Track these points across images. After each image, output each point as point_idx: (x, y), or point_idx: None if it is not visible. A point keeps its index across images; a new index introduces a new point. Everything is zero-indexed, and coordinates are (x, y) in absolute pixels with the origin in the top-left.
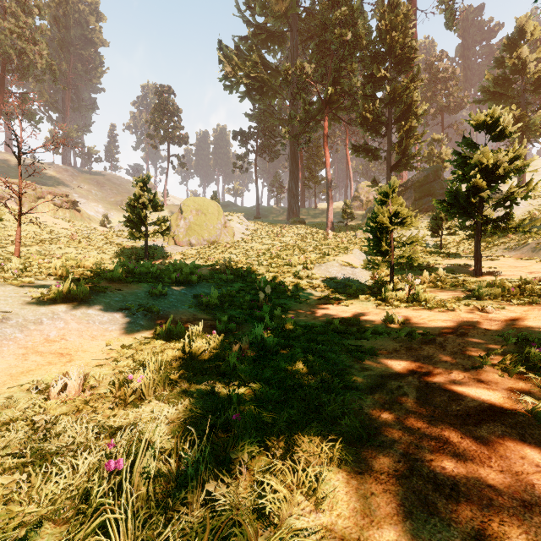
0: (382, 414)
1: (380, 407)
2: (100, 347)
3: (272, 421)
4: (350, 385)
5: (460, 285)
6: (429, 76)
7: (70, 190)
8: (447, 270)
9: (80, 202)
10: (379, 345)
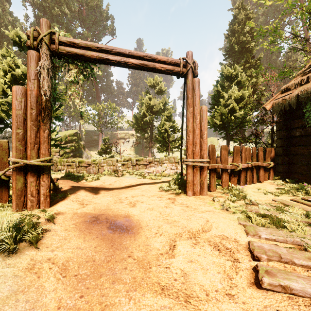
0: None
1: None
2: None
3: None
4: None
5: None
6: None
7: None
8: None
9: None
10: None
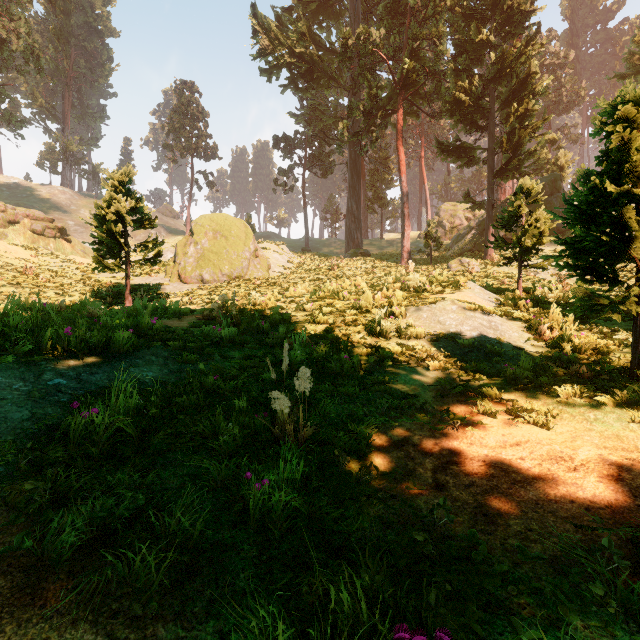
0: None
1: None
2: None
3: None
4: None
5: None
6: None
7: (64, 216)
8: None
9: (76, 231)
10: None
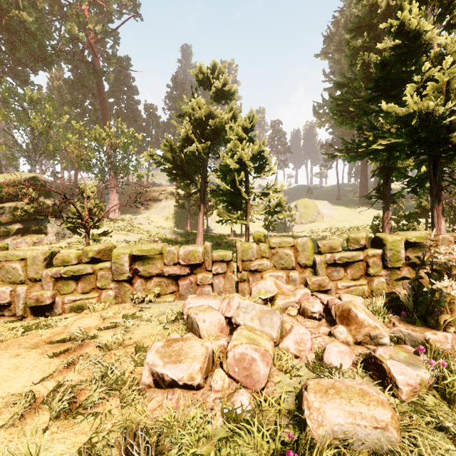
0: None
1: None
2: None
3: None
4: None
5: None
6: None
7: None
8: None
9: None
10: None
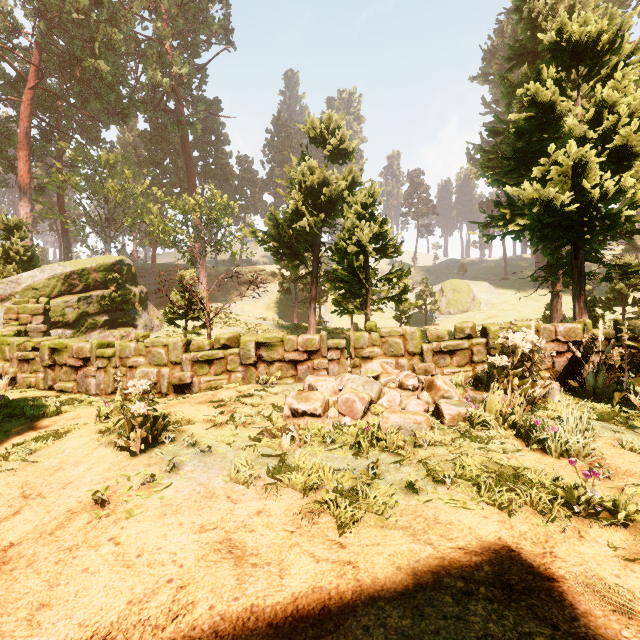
0: None
1: None
2: None
3: None
4: None
5: None
6: None
7: None
8: None
9: None
10: None
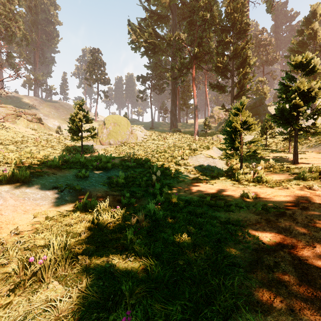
0: (274, 303)
1: (268, 291)
2: (28, 220)
3: (165, 318)
4: (231, 259)
5: (286, 170)
6: (255, 43)
7: (38, 111)
8: (274, 160)
9: (44, 119)
10: (243, 217)
